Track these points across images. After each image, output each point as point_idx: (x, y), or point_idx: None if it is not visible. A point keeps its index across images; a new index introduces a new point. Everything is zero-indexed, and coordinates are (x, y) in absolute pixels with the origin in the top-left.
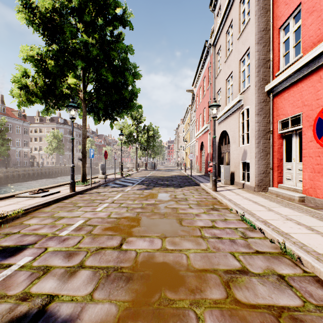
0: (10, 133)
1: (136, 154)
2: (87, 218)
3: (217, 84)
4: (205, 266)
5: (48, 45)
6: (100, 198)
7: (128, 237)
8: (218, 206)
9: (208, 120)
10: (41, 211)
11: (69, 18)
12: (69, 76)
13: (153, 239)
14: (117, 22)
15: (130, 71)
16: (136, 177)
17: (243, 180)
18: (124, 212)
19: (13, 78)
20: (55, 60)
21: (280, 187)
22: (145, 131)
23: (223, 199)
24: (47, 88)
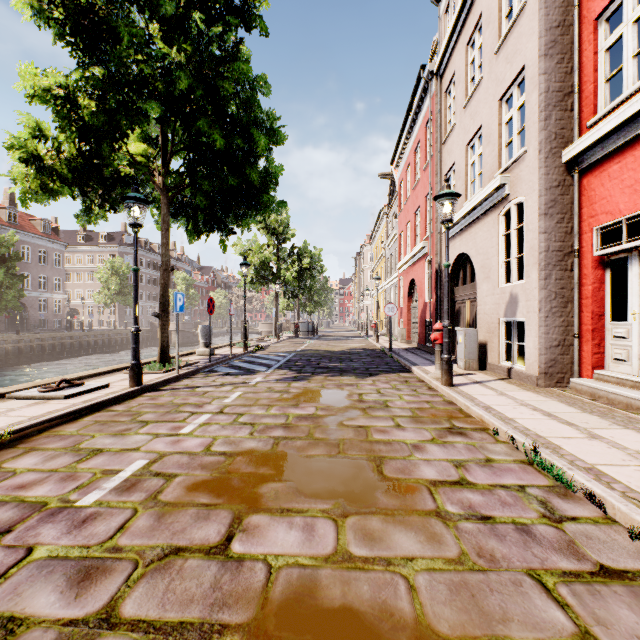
0: (27, 264)
1: (275, 305)
2: (156, 455)
3: (447, 156)
4: (469, 628)
5: (82, 67)
6: (193, 400)
7: (249, 515)
8: (462, 423)
9: (426, 234)
10: (54, 433)
11: (133, 14)
12: (133, 138)
13: (314, 521)
14: (234, 16)
15: (263, 126)
16: (274, 352)
17: (507, 360)
18: (245, 438)
19: (9, 141)
20: (99, 99)
21: (598, 379)
22: (294, 259)
23: (472, 405)
24: (84, 163)
